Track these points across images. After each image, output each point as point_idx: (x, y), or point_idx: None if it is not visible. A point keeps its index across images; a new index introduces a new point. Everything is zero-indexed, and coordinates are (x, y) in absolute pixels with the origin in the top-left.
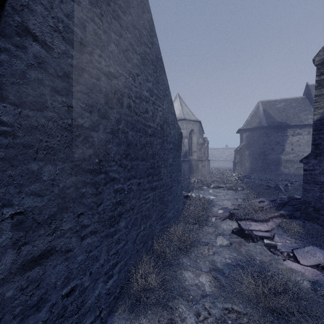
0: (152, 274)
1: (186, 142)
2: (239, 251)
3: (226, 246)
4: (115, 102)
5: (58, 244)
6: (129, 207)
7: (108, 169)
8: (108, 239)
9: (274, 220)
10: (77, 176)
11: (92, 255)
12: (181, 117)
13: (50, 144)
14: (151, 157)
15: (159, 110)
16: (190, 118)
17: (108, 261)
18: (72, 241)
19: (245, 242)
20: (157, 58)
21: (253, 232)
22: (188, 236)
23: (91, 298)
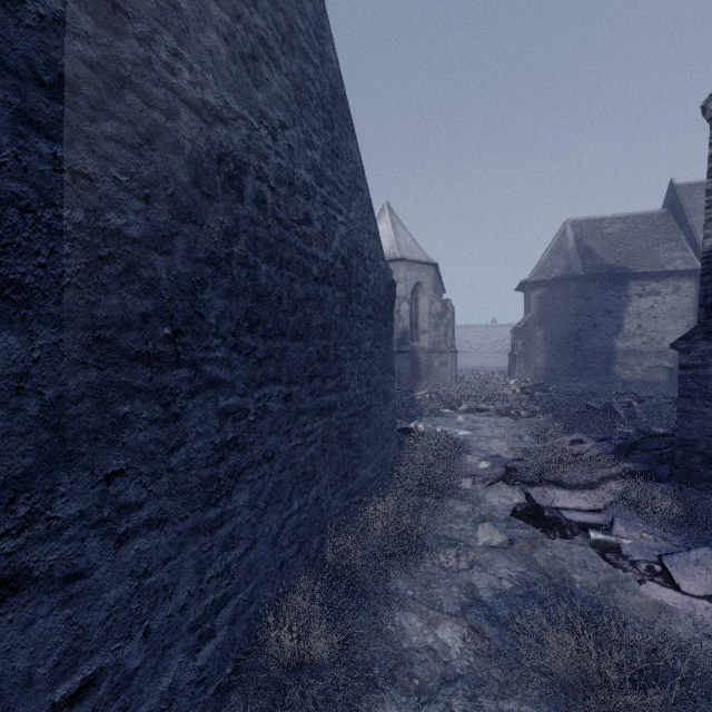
0: (318, 622)
1: (405, 309)
2: (531, 561)
3: (500, 547)
4: (221, 184)
5: (39, 561)
6: (260, 454)
7: (201, 355)
8: (199, 539)
9: (609, 485)
10: (105, 369)
11: (152, 583)
12: (394, 255)
13: (11, 273)
14: (319, 332)
15: (340, 221)
16: (413, 256)
17: (199, 597)
18: (88, 548)
19: (545, 537)
20: (335, 95)
21: (563, 514)
22: (409, 525)
23: (148, 700)
